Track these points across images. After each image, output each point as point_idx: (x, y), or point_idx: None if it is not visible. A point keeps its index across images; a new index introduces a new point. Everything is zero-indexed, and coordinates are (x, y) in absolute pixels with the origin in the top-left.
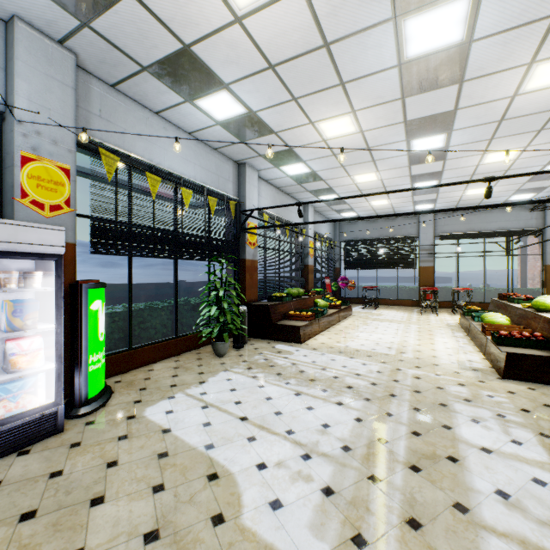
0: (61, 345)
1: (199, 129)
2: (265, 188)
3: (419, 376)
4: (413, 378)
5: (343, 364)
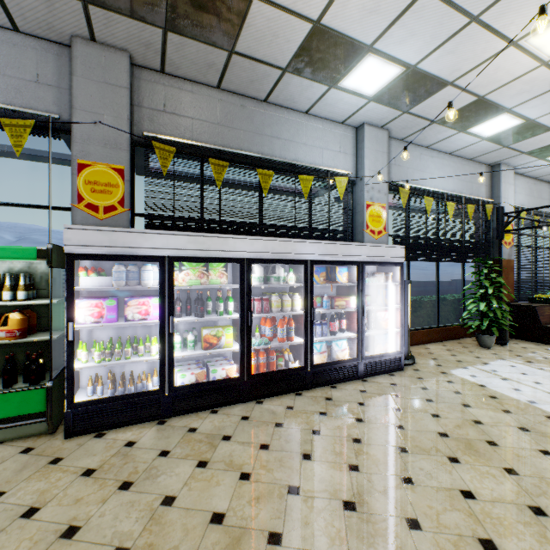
0: (402, 317)
1: (461, 148)
2: (519, 182)
3: None
4: None
5: None
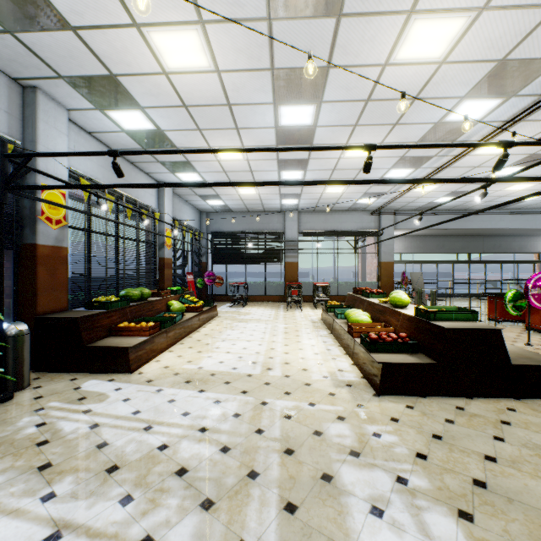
0: None
1: None
2: (89, 144)
3: (291, 413)
4: (283, 419)
5: (185, 409)
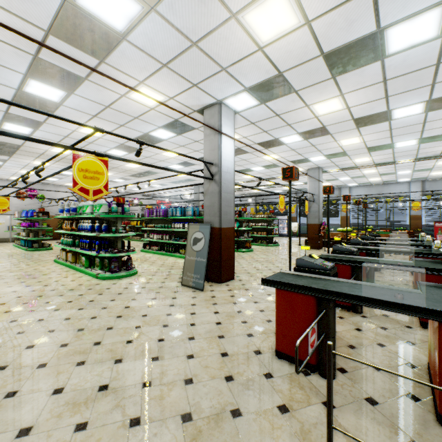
0: (287, 228)
1: None
2: (360, 188)
3: None
4: None
5: None
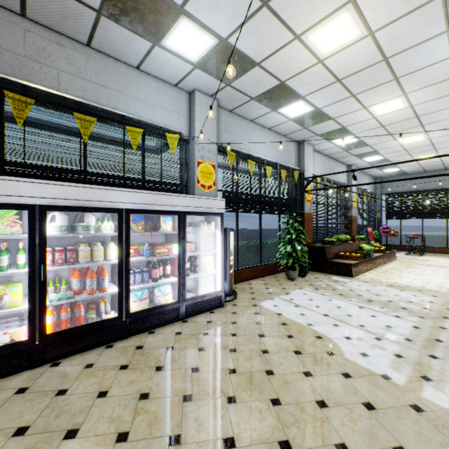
0: (223, 260)
1: (276, 125)
2: (317, 157)
3: None
4: None
5: (394, 294)
